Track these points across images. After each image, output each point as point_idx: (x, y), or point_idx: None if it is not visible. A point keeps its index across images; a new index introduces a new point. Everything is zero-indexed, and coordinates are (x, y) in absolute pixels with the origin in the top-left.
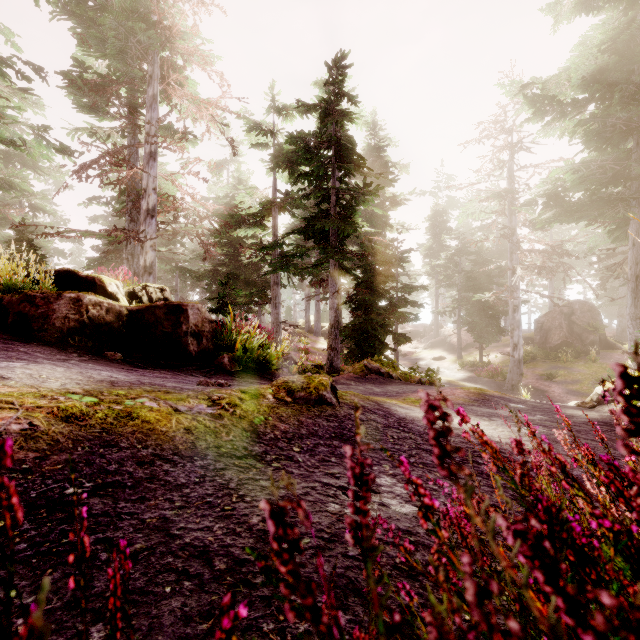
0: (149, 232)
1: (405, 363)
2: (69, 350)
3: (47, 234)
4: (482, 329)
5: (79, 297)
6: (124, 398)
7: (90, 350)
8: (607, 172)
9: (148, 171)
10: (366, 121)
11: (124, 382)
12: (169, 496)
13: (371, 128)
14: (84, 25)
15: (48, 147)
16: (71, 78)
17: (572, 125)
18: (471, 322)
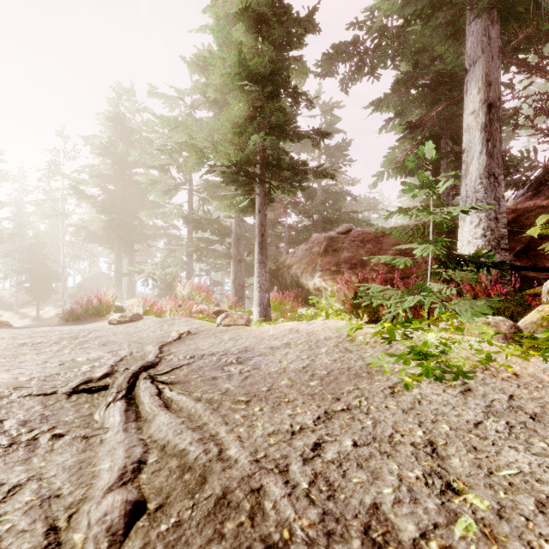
0: None
1: None
2: None
3: None
4: (40, 291)
5: None
6: None
7: None
8: (106, 226)
9: None
10: None
11: None
12: None
13: None
14: None
15: None
16: None
17: (92, 202)
18: (30, 286)
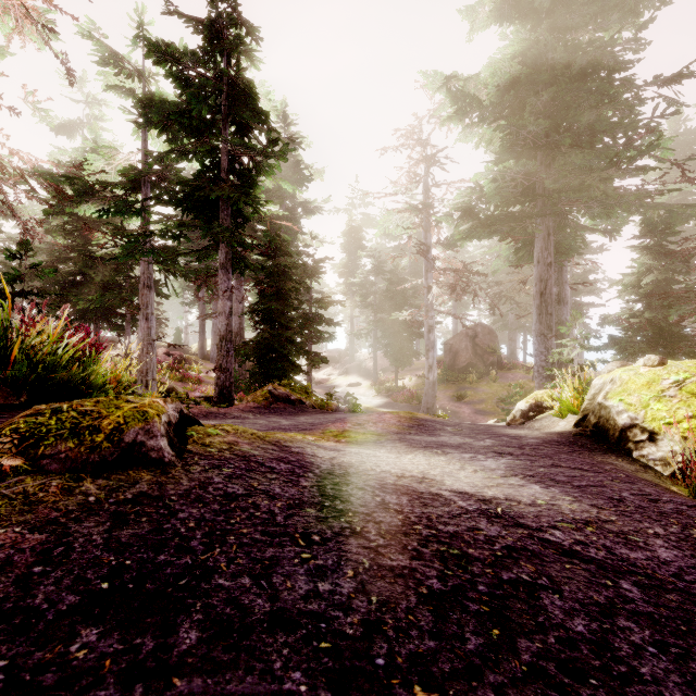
0: None
1: (319, 391)
2: None
3: None
4: (398, 352)
5: None
6: None
7: None
8: (518, 187)
9: None
10: (275, 107)
11: None
12: None
13: (281, 120)
14: None
15: None
16: None
17: (489, 134)
18: (387, 344)
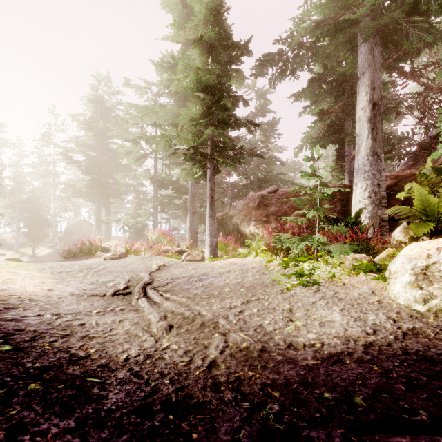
0: None
1: None
2: None
3: None
4: (35, 235)
5: None
6: None
7: None
8: (89, 184)
9: None
10: None
11: None
12: None
13: None
14: None
15: None
16: None
17: (78, 165)
18: (28, 231)
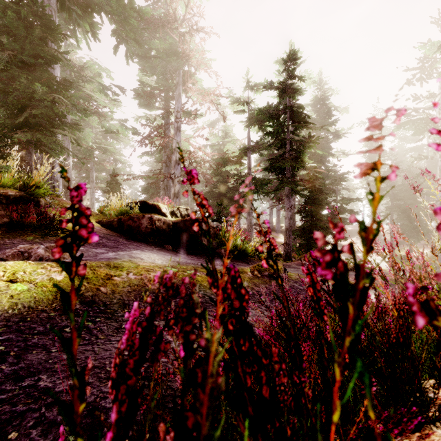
0: (176, 173)
1: (345, 254)
2: (150, 244)
3: (128, 179)
4: (411, 230)
5: (151, 216)
6: (186, 270)
7: (157, 244)
8: None
9: (176, 138)
10: (313, 81)
11: (182, 262)
12: (214, 308)
13: (318, 84)
14: (143, 59)
15: (126, 129)
16: (138, 92)
17: None
18: (401, 224)
